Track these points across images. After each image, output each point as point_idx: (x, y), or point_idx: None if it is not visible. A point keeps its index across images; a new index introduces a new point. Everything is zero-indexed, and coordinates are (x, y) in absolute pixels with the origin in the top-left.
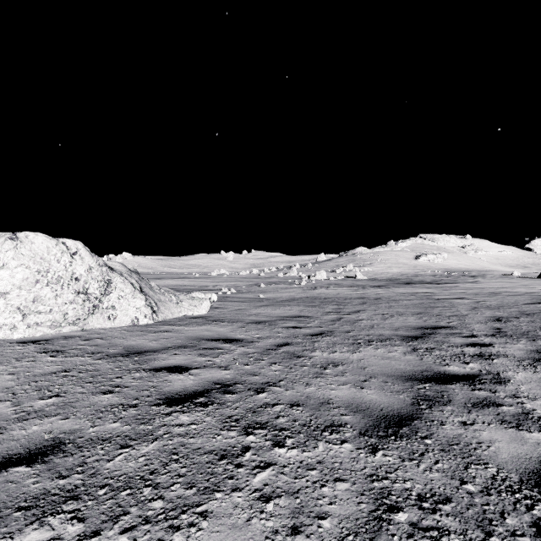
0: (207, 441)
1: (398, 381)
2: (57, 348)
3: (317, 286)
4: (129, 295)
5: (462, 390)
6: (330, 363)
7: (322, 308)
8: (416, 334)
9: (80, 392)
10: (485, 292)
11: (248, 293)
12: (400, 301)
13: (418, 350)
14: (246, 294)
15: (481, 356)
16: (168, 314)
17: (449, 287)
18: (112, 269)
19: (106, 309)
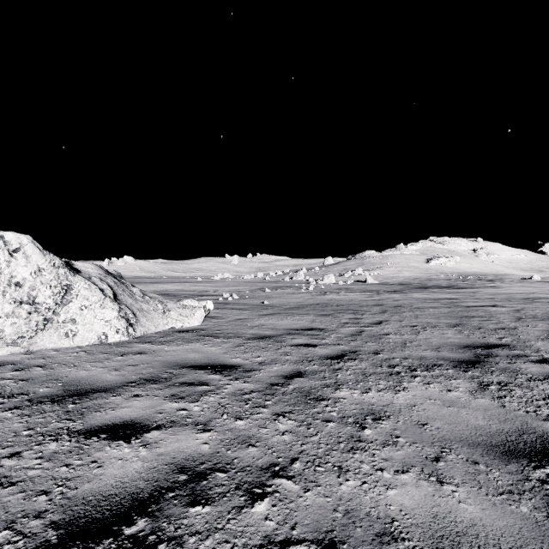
0: None
1: (494, 460)
2: None
3: (327, 292)
4: (96, 304)
5: None
6: (367, 414)
7: (336, 317)
8: (468, 356)
9: None
10: (517, 299)
11: (252, 299)
12: (425, 309)
13: (489, 387)
14: (249, 300)
15: None
16: (150, 327)
17: (472, 293)
18: (75, 271)
19: (64, 323)
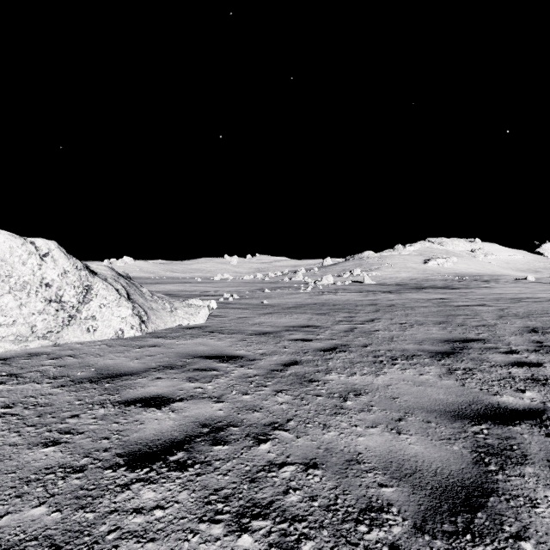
0: (174, 549)
1: (443, 420)
2: (13, 371)
3: (324, 292)
4: (113, 303)
5: (534, 436)
6: (350, 391)
7: (332, 316)
8: (445, 349)
9: (12, 444)
10: (506, 298)
11: (252, 299)
12: (416, 308)
13: (455, 371)
14: (249, 300)
15: (535, 380)
16: (160, 324)
17: (464, 293)
18: (93, 273)
19: (85, 320)
